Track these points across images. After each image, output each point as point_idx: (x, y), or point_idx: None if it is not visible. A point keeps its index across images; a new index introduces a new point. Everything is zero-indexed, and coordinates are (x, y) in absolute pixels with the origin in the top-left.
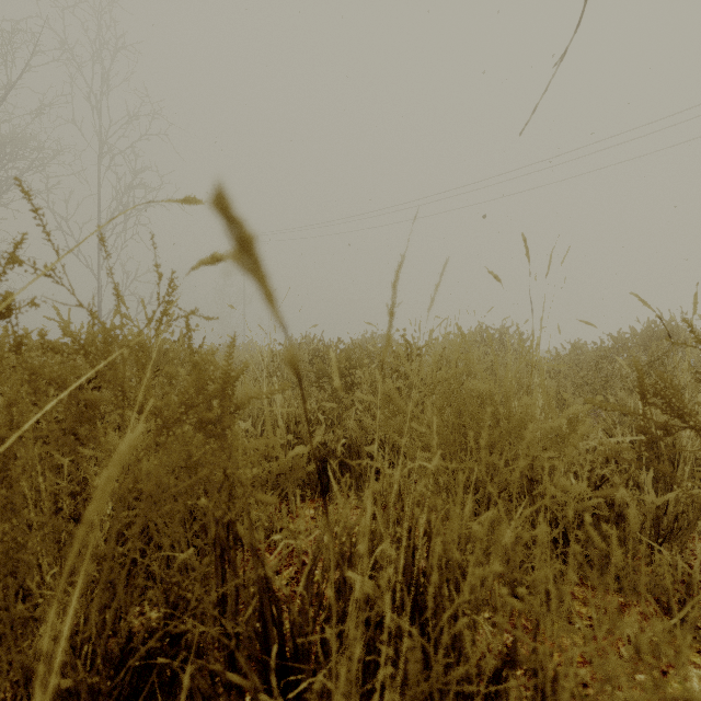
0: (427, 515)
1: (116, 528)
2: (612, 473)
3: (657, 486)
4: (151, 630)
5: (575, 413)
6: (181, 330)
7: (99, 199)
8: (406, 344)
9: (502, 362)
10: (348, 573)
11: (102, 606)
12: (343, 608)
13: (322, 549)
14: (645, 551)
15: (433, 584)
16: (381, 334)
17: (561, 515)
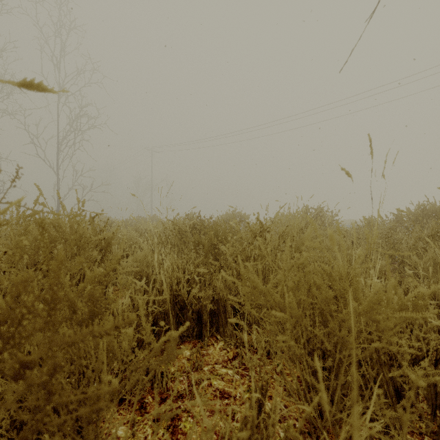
0: None
1: None
2: None
3: None
4: None
5: (416, 295)
6: (90, 214)
7: (57, 124)
8: (260, 224)
9: (323, 232)
10: None
11: None
12: None
13: None
14: None
15: None
16: (239, 211)
17: (404, 386)
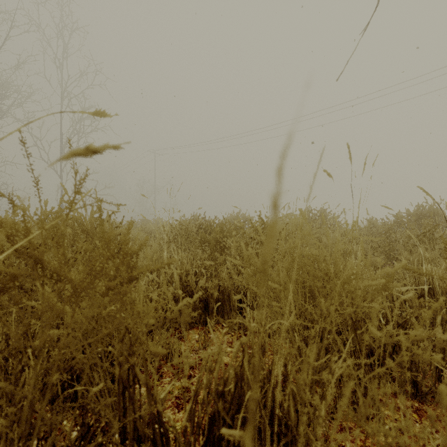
0: (285, 360)
1: (34, 377)
2: (410, 315)
3: (433, 319)
4: (71, 444)
5: (385, 273)
6: (107, 211)
7: (61, 126)
8: (261, 221)
9: (323, 232)
10: (223, 430)
11: (26, 435)
12: (218, 435)
13: (202, 382)
14: (434, 370)
15: (291, 420)
16: (243, 213)
17: (375, 346)
